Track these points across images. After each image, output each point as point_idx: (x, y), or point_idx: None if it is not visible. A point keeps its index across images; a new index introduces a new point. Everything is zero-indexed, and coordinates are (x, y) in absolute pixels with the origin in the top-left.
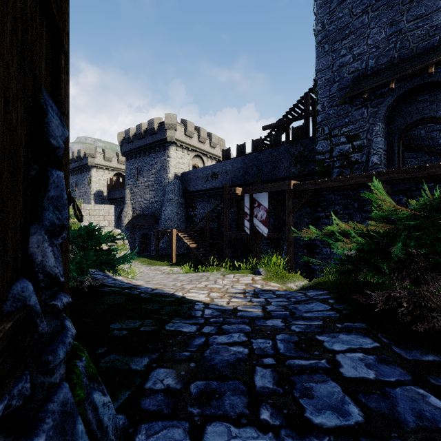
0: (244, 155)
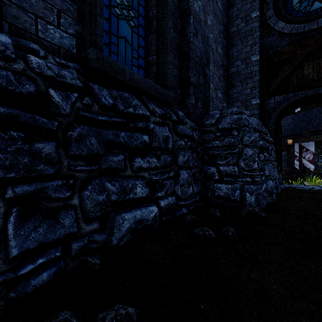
0: (293, 113)
